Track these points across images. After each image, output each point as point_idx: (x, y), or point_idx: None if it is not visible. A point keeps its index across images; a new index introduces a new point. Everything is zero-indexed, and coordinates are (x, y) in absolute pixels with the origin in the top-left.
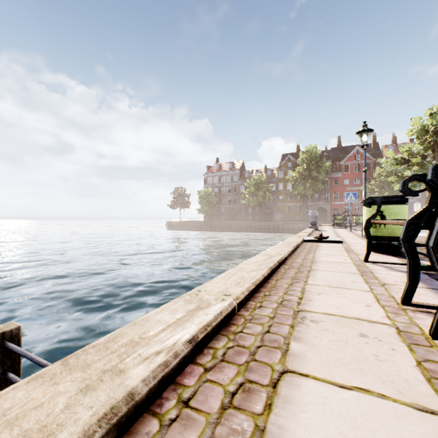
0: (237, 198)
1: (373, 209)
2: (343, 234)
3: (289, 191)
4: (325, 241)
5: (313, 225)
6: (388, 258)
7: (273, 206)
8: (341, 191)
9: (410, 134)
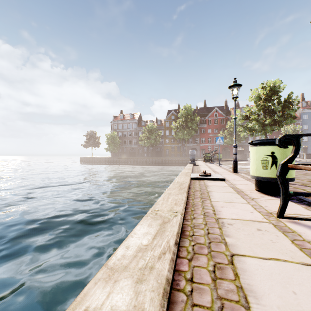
0: (136, 140)
1: (264, 149)
2: (216, 169)
3: (172, 136)
4: (210, 179)
5: (192, 161)
6: (290, 205)
7: (162, 146)
8: (206, 137)
9: (251, 99)
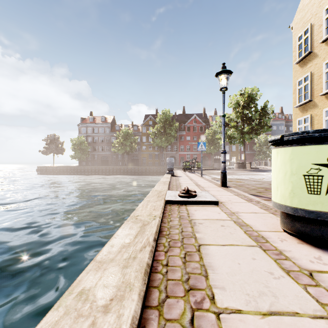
0: (109, 147)
1: (311, 152)
2: (199, 181)
3: (150, 143)
4: (195, 203)
5: (170, 171)
6: None
7: (138, 154)
8: (185, 144)
9: (230, 106)
